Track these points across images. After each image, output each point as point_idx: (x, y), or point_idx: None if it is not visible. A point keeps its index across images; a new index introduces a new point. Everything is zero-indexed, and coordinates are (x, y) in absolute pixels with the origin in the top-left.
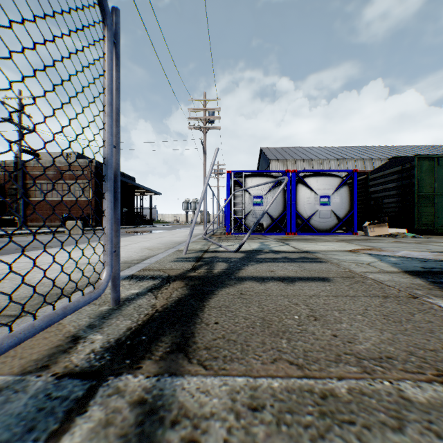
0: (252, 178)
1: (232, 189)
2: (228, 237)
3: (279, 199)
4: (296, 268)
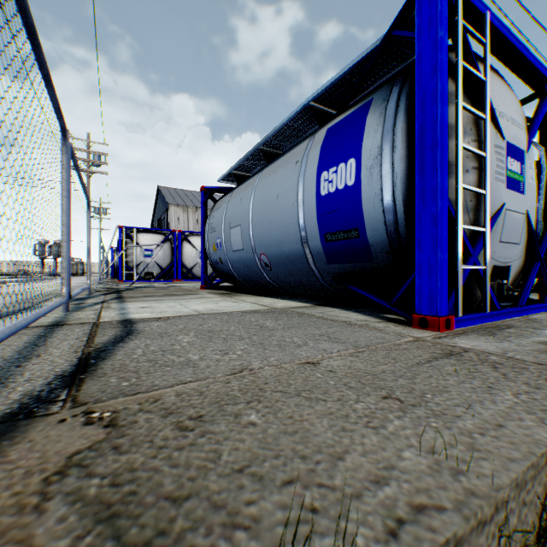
0: (143, 234)
1: (124, 242)
2: (121, 283)
3: (168, 252)
4: (160, 288)
